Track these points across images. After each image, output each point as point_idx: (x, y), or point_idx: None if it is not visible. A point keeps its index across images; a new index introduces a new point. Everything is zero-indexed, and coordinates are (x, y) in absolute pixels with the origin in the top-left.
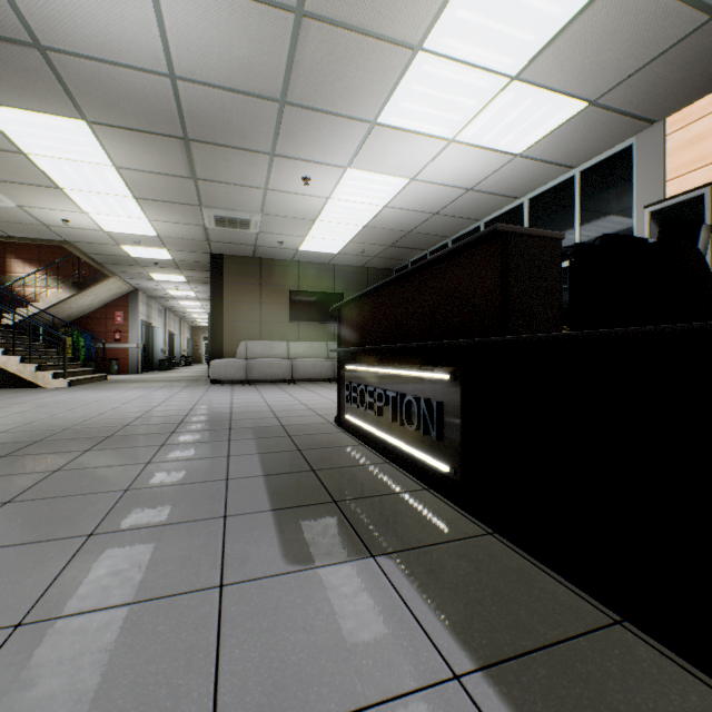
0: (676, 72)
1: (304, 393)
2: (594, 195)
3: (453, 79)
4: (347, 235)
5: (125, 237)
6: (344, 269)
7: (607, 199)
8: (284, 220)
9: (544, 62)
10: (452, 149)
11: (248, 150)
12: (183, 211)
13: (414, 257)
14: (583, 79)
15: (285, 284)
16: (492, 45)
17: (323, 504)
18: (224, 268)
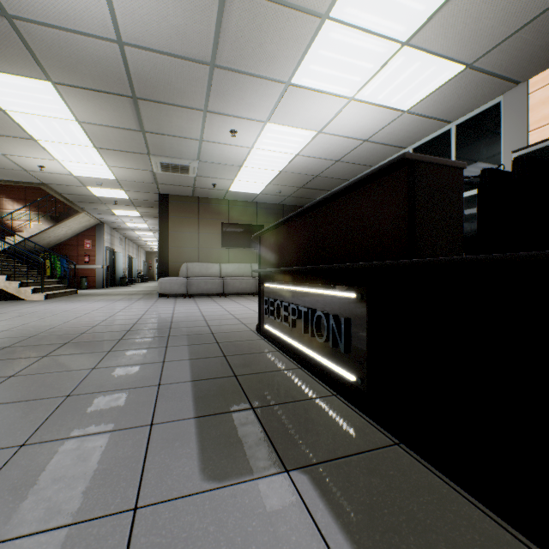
0: (541, 39)
1: (232, 304)
2: (468, 144)
3: (354, 45)
4: (267, 178)
5: (90, 180)
6: (264, 206)
7: (479, 147)
8: (216, 166)
9: (431, 30)
10: (352, 106)
11: (185, 107)
12: (135, 159)
13: (320, 196)
14: (463, 45)
15: (218, 218)
16: (387, 13)
17: (242, 411)
18: (169, 205)
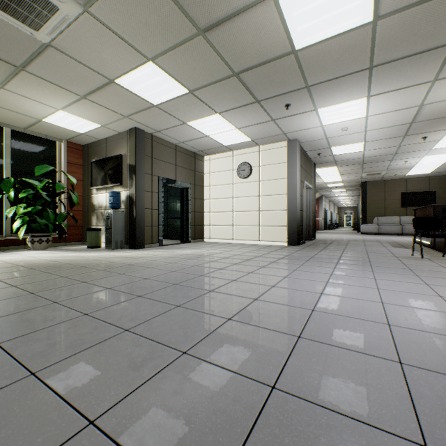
0: None
1: (406, 238)
2: None
3: None
4: (432, 168)
5: (329, 182)
6: (436, 178)
7: None
8: (396, 170)
9: None
10: None
11: (382, 161)
12: (354, 174)
13: None
14: None
15: (397, 190)
16: None
17: (401, 247)
18: (366, 187)
